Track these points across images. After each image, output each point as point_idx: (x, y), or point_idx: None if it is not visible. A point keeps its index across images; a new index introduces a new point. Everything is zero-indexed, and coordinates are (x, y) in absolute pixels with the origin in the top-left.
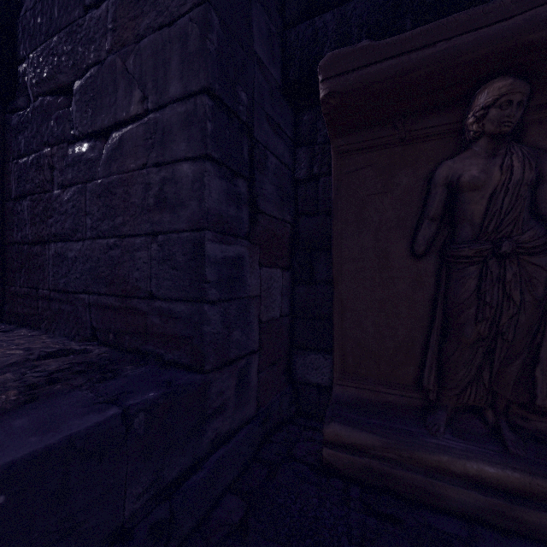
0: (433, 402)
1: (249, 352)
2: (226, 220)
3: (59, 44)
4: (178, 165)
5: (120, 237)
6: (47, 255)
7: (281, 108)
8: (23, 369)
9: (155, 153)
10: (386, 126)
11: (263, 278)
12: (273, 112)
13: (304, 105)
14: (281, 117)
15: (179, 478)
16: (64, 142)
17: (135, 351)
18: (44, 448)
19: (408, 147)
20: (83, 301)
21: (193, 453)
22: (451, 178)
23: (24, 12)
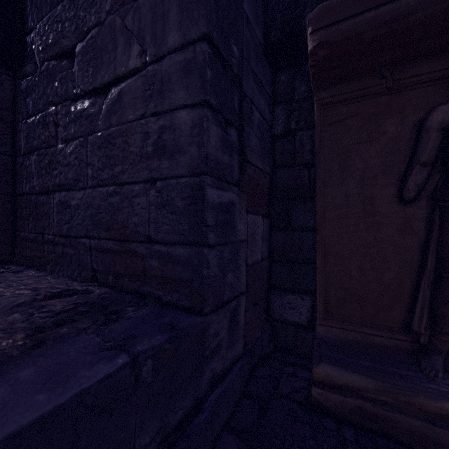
0: (425, 345)
1: (239, 294)
2: (221, 167)
3: (62, 11)
4: (176, 113)
5: (119, 184)
6: (52, 204)
7: (263, 68)
8: (30, 309)
9: (154, 103)
10: (373, 76)
11: (249, 224)
12: (257, 70)
13: (282, 66)
14: (263, 76)
15: (181, 421)
16: (67, 100)
17: (133, 292)
18: (52, 409)
19: (395, 96)
20: (84, 245)
21: (193, 394)
22: (448, 122)
23: None
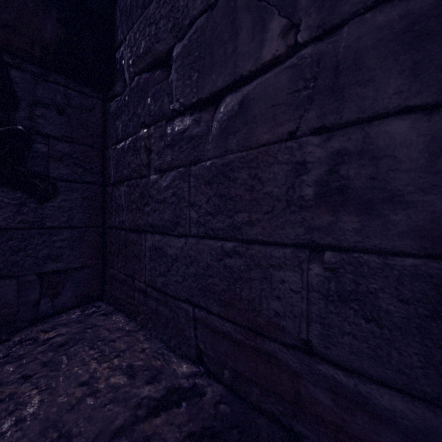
0: None
1: None
2: None
3: (156, 10)
4: (374, 126)
5: (241, 240)
6: (143, 245)
7: None
8: None
9: (315, 112)
10: None
11: None
12: None
13: None
14: None
15: None
16: (162, 120)
17: (267, 413)
18: None
19: None
20: (185, 310)
21: None
22: None
23: None
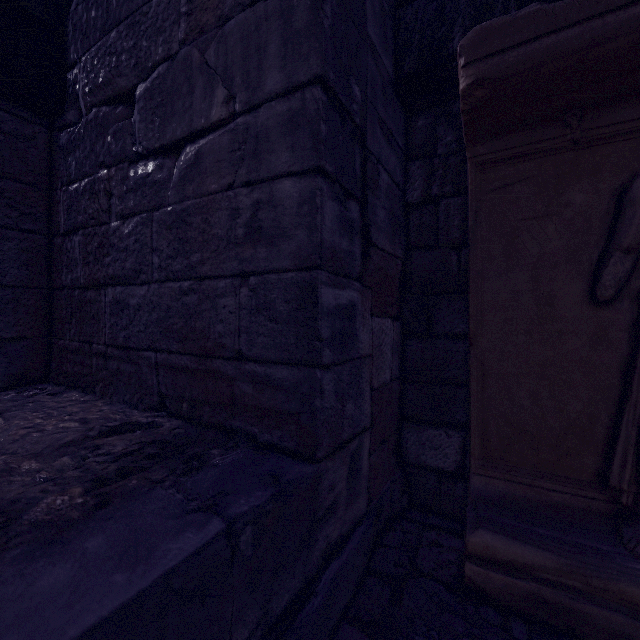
0: (628, 507)
1: (362, 430)
2: (339, 256)
3: (118, 40)
4: (277, 183)
5: (197, 279)
6: (103, 303)
7: (393, 111)
8: (82, 451)
9: (246, 169)
10: (552, 125)
11: (374, 331)
12: (385, 114)
13: (420, 106)
14: (393, 122)
15: (288, 608)
16: (124, 161)
17: (217, 427)
18: (134, 594)
19: (585, 152)
20: (148, 360)
21: (303, 571)
22: None
23: (75, 6)
